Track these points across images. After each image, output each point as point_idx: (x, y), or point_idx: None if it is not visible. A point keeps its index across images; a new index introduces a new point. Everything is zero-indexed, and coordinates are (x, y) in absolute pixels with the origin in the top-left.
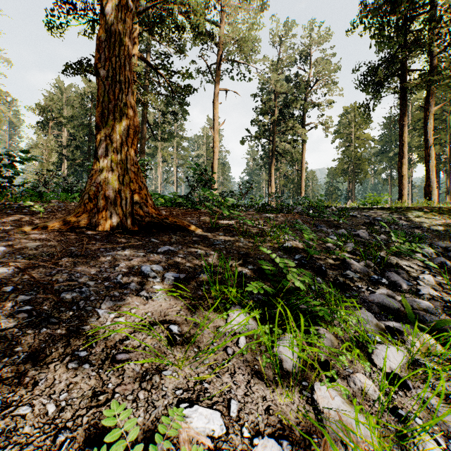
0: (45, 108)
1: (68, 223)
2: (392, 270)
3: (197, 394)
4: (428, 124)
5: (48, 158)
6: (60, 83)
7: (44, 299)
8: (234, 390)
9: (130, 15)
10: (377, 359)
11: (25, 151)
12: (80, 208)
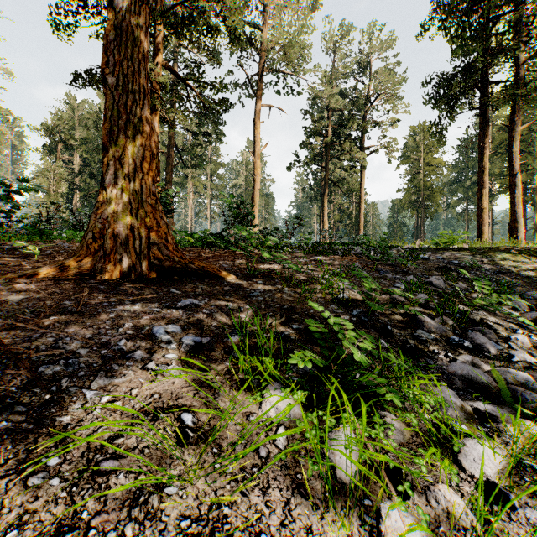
0: (53, 129)
1: (65, 269)
2: (476, 328)
3: (212, 525)
4: (514, 146)
5: (56, 188)
6: (71, 99)
7: (15, 375)
8: (266, 516)
9: (146, 8)
10: (466, 461)
11: (23, 179)
12: (82, 251)
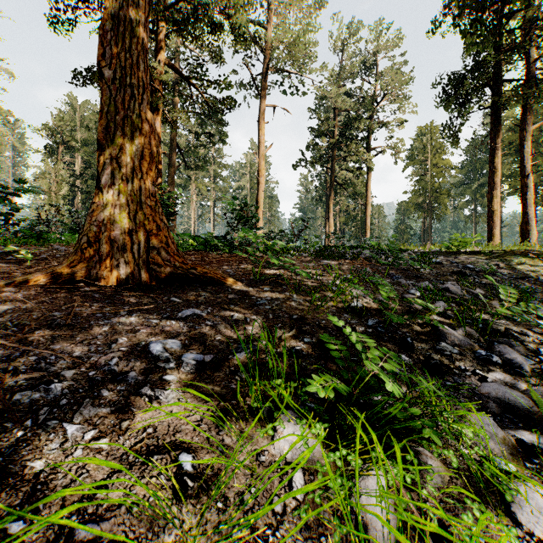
0: (54, 130)
1: (58, 276)
2: (502, 340)
3: None
4: (526, 147)
5: (57, 190)
6: (72, 100)
7: None
8: None
9: None
10: (521, 513)
11: (21, 180)
12: (76, 256)
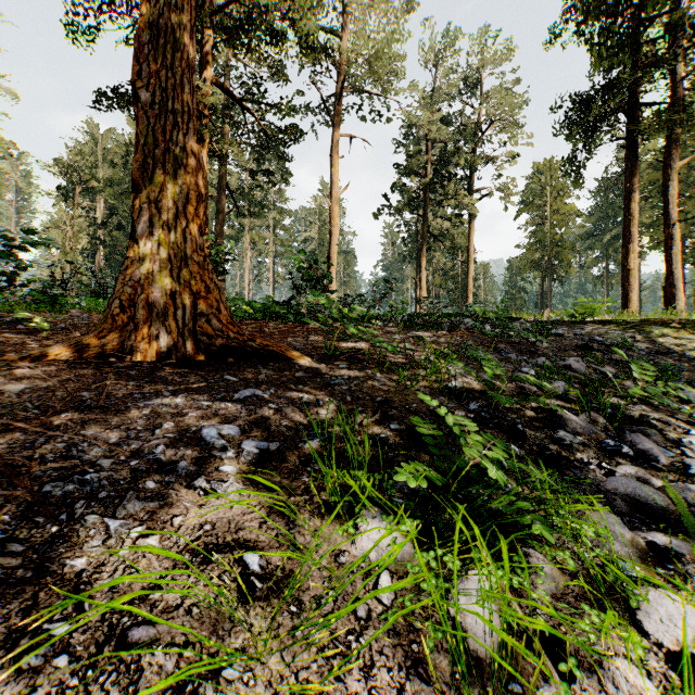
0: (69, 166)
1: (84, 349)
2: (635, 428)
3: None
4: (670, 188)
5: (73, 243)
6: (93, 127)
7: (10, 498)
8: None
9: (191, 1)
10: (648, 622)
11: (30, 230)
12: (106, 324)
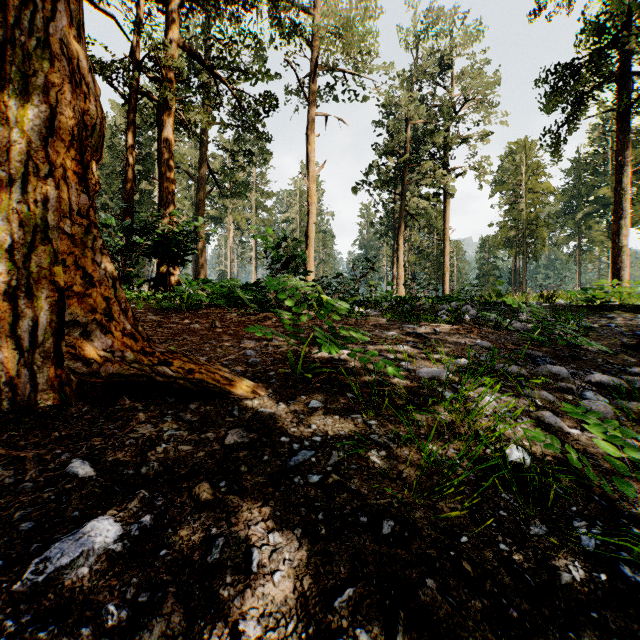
0: None
1: None
2: None
3: None
4: None
5: None
6: None
7: None
8: None
9: None
10: None
11: None
12: None
